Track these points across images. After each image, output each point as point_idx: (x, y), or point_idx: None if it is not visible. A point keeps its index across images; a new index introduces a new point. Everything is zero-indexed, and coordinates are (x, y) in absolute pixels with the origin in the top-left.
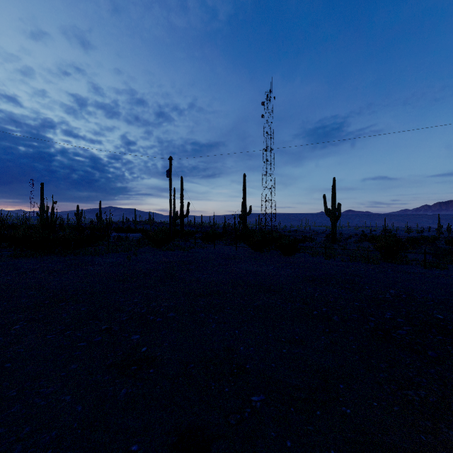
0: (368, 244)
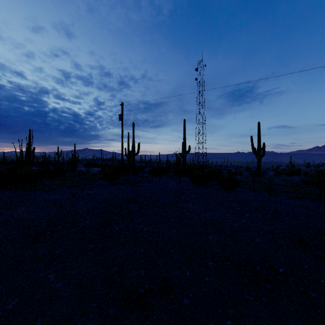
0: (287, 177)
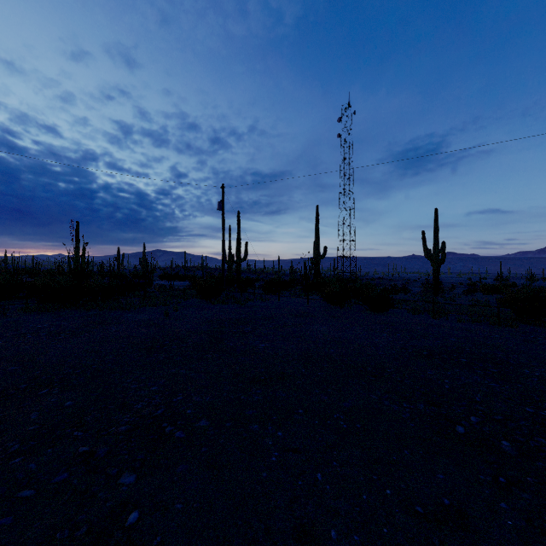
0: (483, 296)
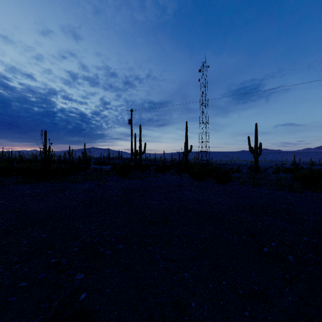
0: (283, 175)
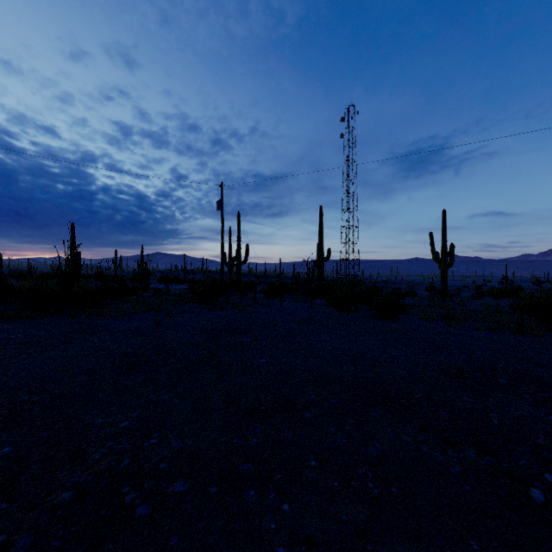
0: (492, 300)
